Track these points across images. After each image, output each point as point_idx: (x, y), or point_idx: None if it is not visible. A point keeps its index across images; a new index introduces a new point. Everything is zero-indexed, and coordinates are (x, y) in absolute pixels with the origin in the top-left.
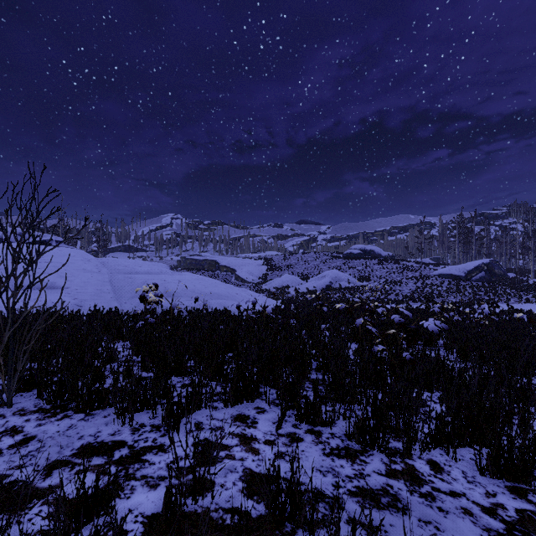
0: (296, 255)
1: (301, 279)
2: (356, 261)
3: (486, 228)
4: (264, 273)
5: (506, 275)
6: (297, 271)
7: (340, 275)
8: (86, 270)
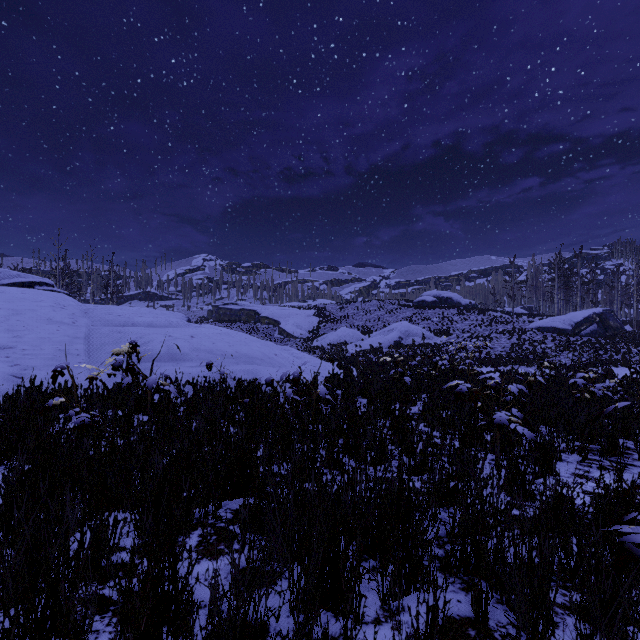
0: (354, 304)
1: (362, 333)
2: (430, 311)
3: (592, 269)
4: (315, 326)
5: (623, 328)
6: (357, 324)
7: (412, 329)
8: (52, 321)
